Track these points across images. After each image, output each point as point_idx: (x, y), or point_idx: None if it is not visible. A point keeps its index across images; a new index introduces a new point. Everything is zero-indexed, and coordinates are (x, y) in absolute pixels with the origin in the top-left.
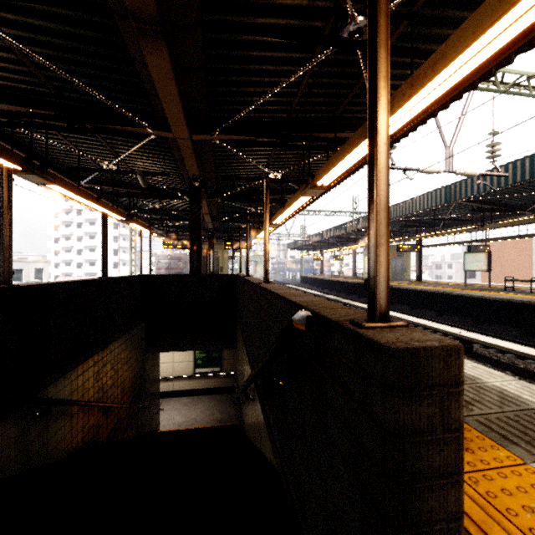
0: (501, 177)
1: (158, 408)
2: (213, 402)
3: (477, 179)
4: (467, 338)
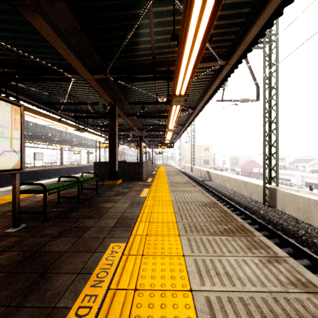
0: None
1: None
2: None
3: None
4: None
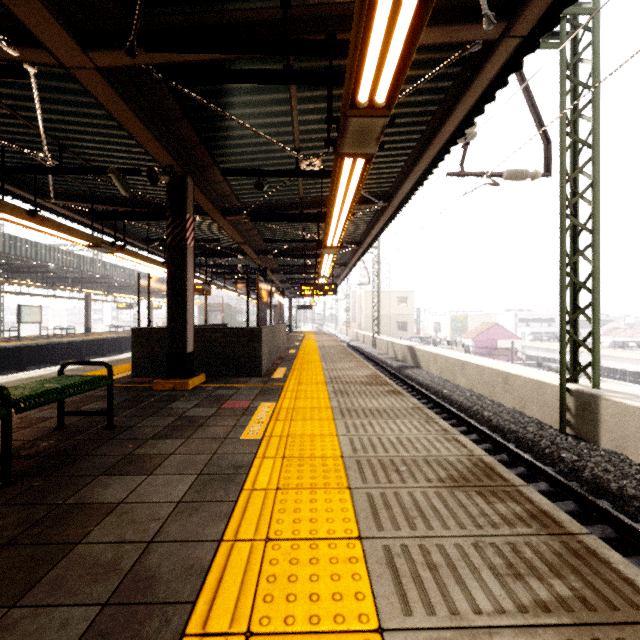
0: None
1: None
2: None
3: None
4: None
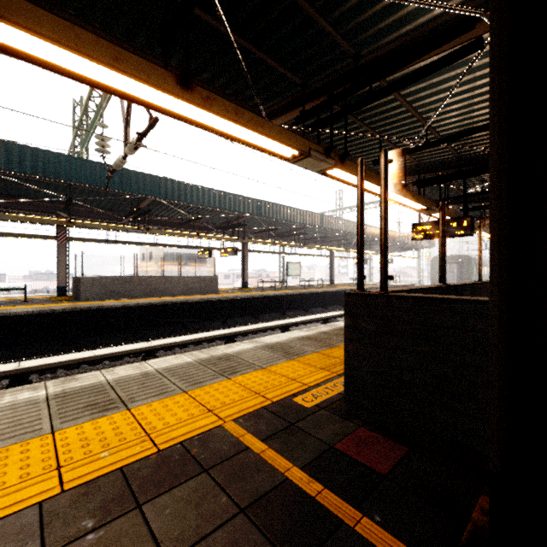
0: (73, 170)
1: None
2: None
3: (33, 154)
4: (167, 345)
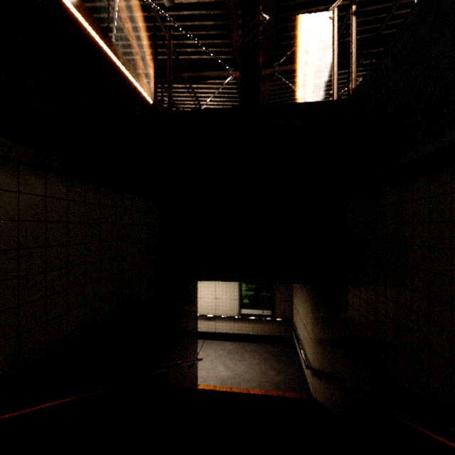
0: None
1: (194, 357)
2: (264, 354)
3: None
4: None
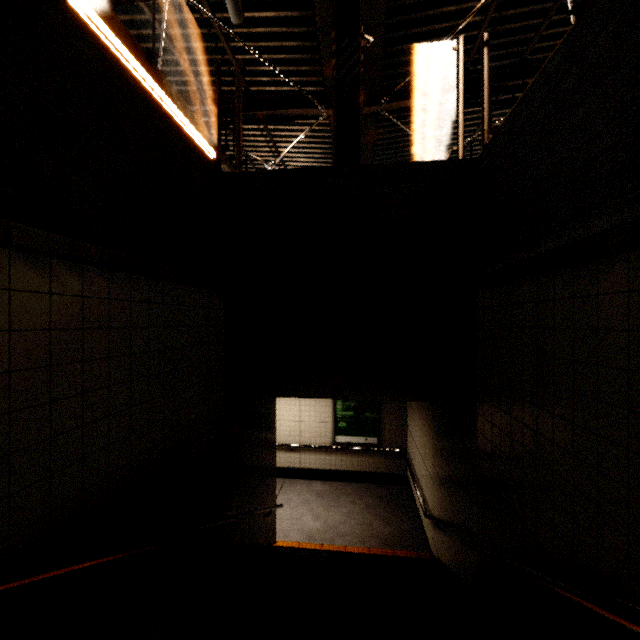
0: None
1: (271, 502)
2: (367, 498)
3: None
4: None
